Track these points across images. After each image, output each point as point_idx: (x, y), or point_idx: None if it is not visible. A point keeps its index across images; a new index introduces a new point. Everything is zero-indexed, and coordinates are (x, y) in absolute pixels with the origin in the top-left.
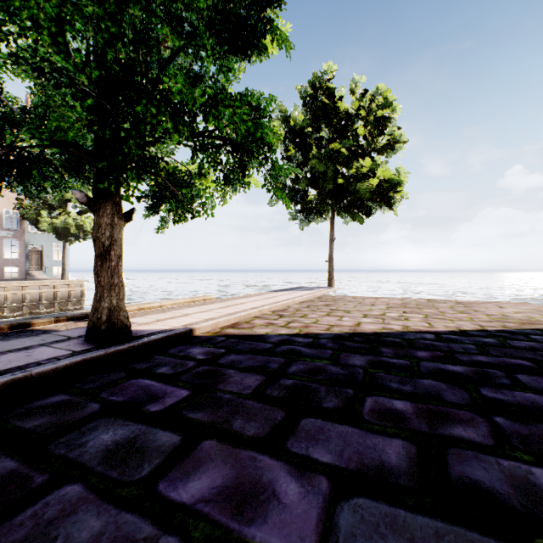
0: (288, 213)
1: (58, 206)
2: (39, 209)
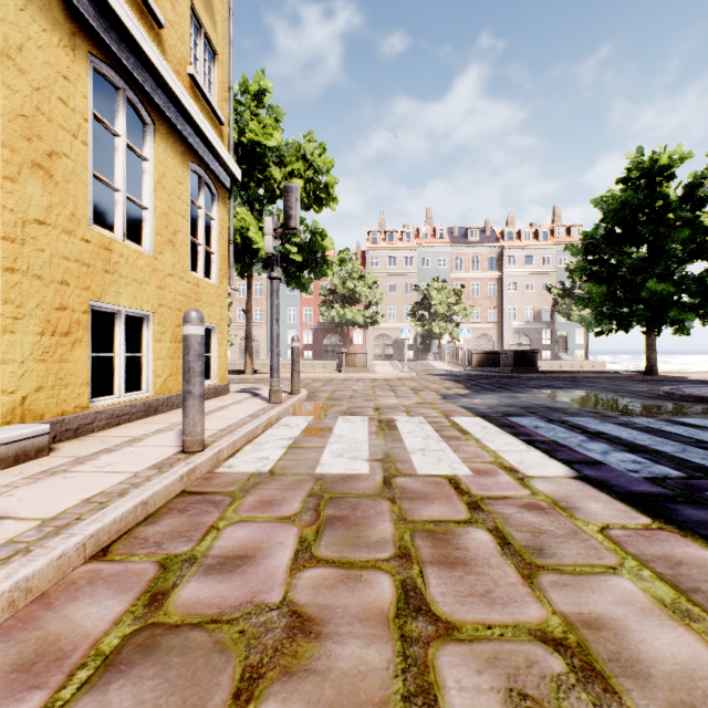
0: None
1: None
2: (569, 305)
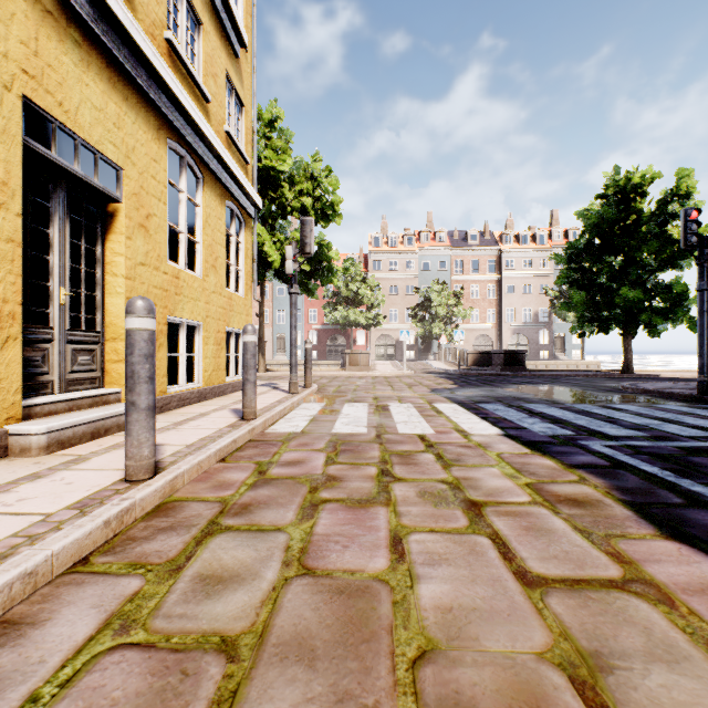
0: None
1: None
2: None
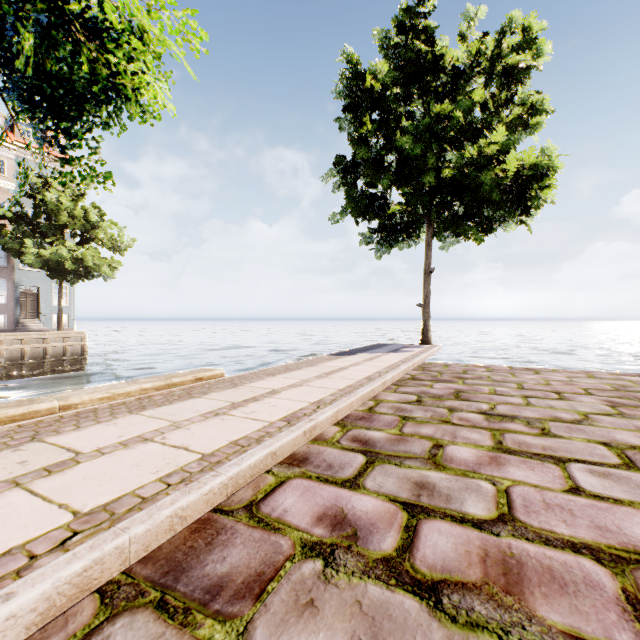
0: (359, 234)
1: (50, 233)
2: (24, 238)
